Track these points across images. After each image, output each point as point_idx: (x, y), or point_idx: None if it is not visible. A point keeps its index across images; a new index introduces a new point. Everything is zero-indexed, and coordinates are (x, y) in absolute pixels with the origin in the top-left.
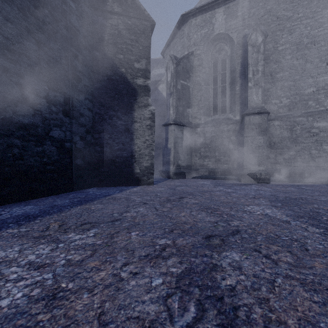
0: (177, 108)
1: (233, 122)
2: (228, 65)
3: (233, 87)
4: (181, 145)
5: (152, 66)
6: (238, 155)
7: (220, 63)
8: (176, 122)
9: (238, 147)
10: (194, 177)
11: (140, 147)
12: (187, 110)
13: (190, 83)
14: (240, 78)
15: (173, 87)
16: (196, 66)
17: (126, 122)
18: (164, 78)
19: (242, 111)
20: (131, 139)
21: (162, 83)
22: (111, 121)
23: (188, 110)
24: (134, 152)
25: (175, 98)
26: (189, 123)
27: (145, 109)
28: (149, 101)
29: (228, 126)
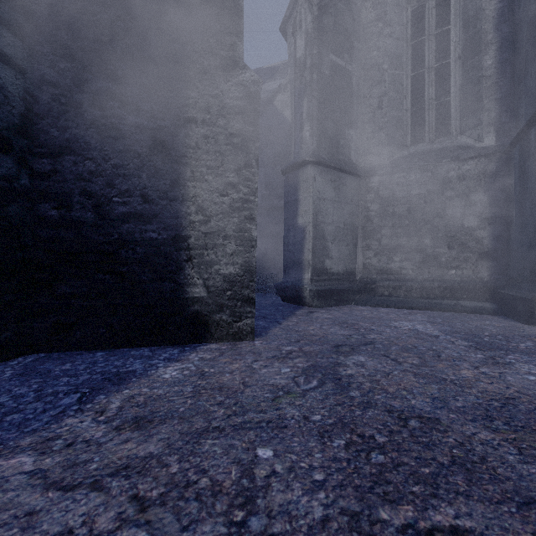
0: (320, 125)
1: (479, 154)
2: (456, 8)
3: (475, 62)
4: (332, 220)
5: (264, 78)
6: (492, 244)
7: (433, 9)
8: (318, 158)
9: (494, 221)
10: (366, 302)
11: (208, 209)
12: (347, 133)
13: (353, 65)
14: (498, 31)
15: (313, 69)
16: (366, 23)
17: (158, 119)
18: (286, 80)
19: (502, 122)
20: (176, 181)
21: (282, 92)
22: (102, 113)
23: (349, 134)
24: (184, 226)
25: (317, 96)
26: (350, 165)
27: (224, 80)
28: (240, 53)
29: (463, 166)
